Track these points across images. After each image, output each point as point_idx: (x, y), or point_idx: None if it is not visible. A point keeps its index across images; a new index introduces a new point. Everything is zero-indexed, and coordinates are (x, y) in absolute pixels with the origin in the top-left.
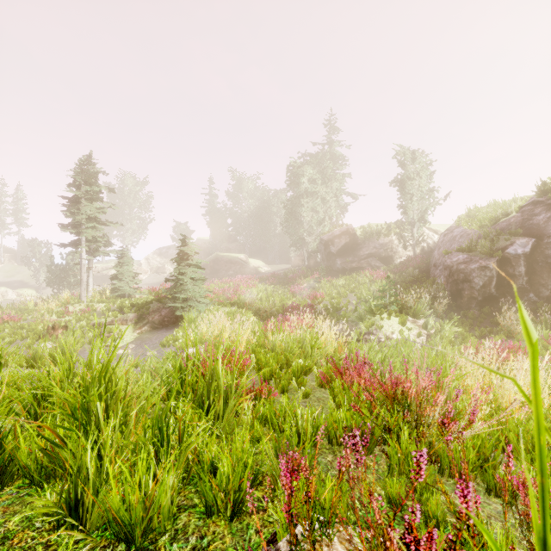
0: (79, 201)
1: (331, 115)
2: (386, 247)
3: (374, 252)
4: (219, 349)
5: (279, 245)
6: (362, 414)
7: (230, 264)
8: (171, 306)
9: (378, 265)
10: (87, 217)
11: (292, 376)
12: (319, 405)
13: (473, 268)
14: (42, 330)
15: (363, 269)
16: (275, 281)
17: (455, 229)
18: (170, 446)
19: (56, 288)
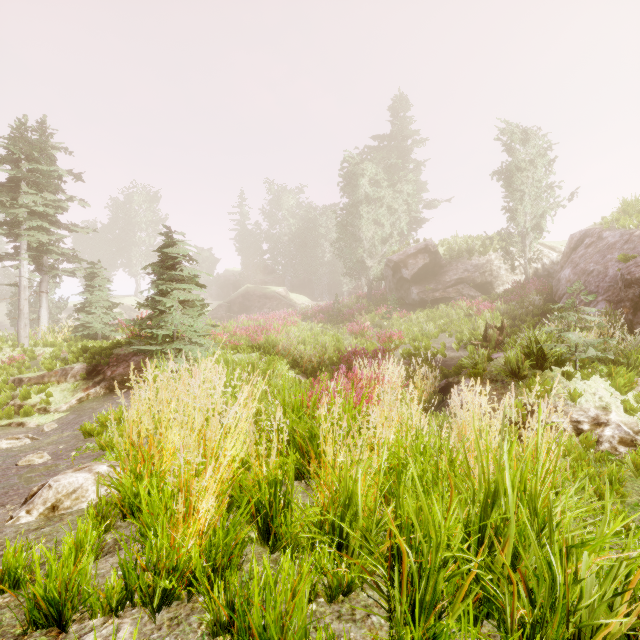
0: (18, 186)
1: (399, 99)
2: (482, 269)
3: (465, 277)
4: None
5: (328, 277)
6: None
7: (264, 300)
8: (145, 350)
9: (473, 294)
10: (28, 211)
11: None
12: None
13: None
14: None
15: (452, 299)
16: (325, 318)
17: (604, 234)
18: None
19: None
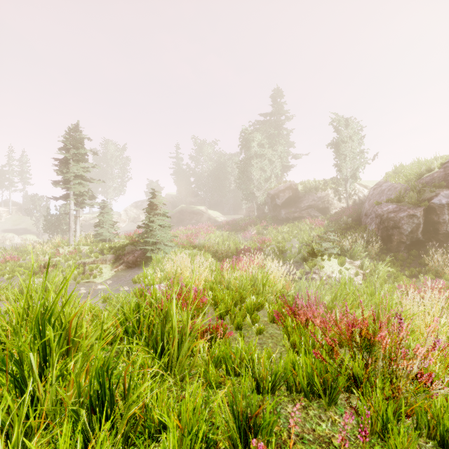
0: (68, 161)
1: (277, 91)
2: (323, 200)
3: (313, 204)
4: (174, 290)
5: (233, 199)
6: (325, 362)
7: (193, 215)
8: (143, 248)
9: (316, 215)
10: (74, 175)
11: (246, 312)
12: (273, 342)
13: (402, 216)
14: (36, 268)
15: (304, 218)
16: (230, 228)
17: (384, 184)
18: (114, 401)
19: (51, 234)
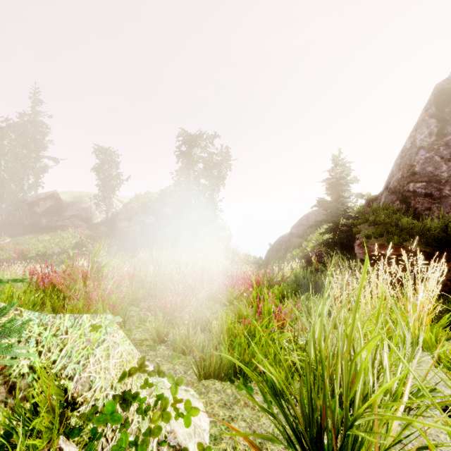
0: None
1: (36, 88)
2: (86, 210)
3: (77, 214)
4: (4, 273)
5: None
6: None
7: None
8: None
9: (80, 224)
10: None
11: None
12: None
13: (130, 230)
14: None
15: (68, 226)
16: None
17: (129, 204)
18: None
19: None
